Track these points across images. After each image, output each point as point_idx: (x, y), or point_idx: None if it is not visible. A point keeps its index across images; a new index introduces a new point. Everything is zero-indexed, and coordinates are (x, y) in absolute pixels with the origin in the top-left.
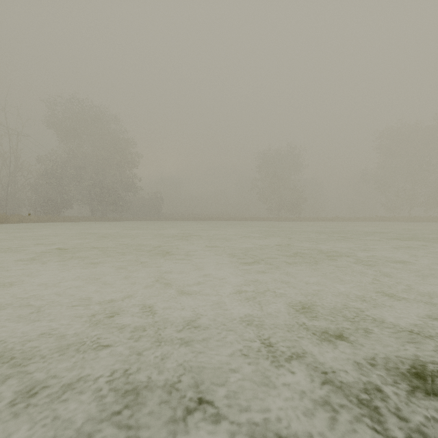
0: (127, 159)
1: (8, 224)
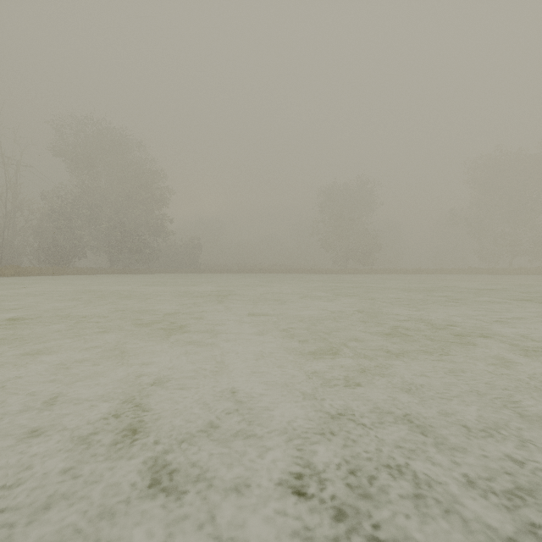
0: (155, 196)
1: None
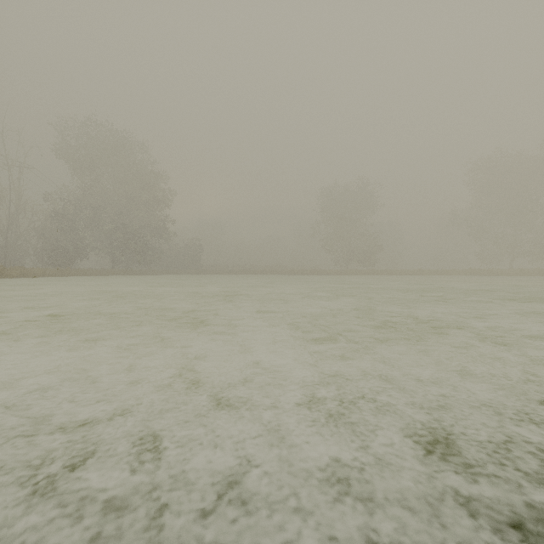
0: (157, 197)
1: (6, 278)
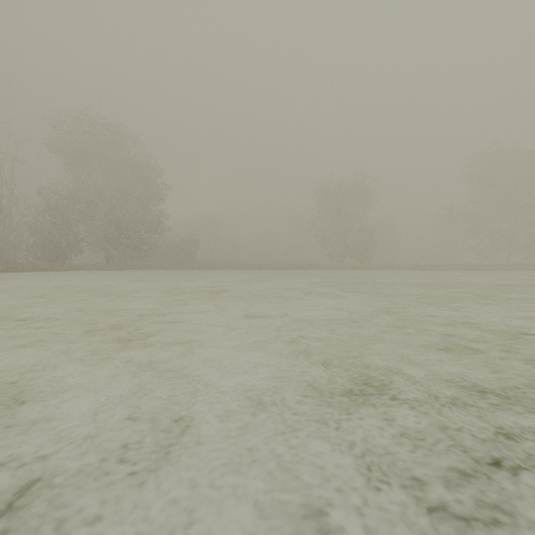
0: (151, 192)
1: None
